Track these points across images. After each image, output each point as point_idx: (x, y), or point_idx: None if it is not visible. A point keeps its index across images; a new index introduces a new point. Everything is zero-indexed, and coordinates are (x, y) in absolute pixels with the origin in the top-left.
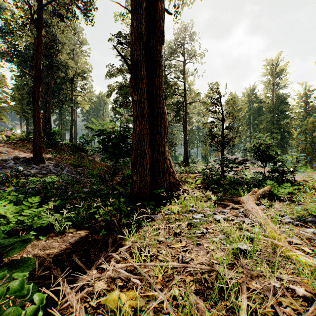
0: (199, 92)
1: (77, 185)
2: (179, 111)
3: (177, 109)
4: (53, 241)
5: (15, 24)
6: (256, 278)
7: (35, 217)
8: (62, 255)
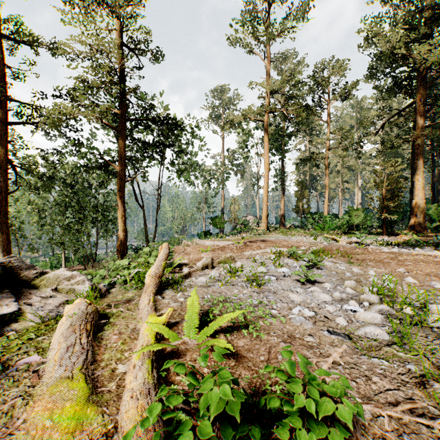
0: None
1: None
2: None
3: None
4: None
5: None
6: None
7: None
8: None
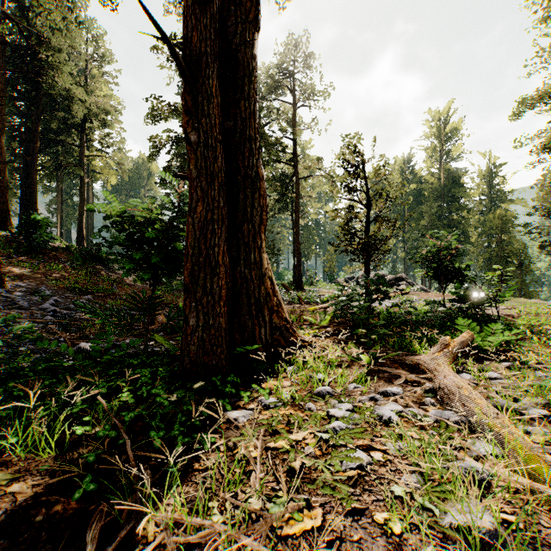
0: (321, 158)
1: (68, 335)
2: (286, 192)
3: (282, 188)
4: None
5: None
6: None
7: None
8: None
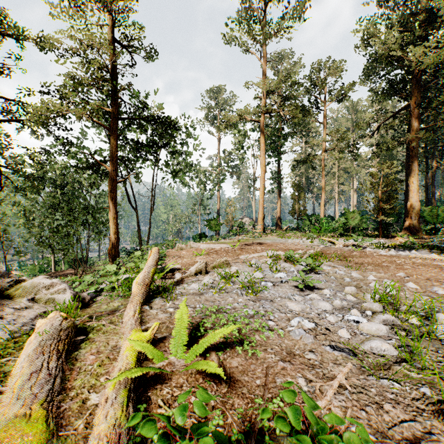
0: None
1: None
2: None
3: None
4: None
5: None
6: None
7: None
8: None
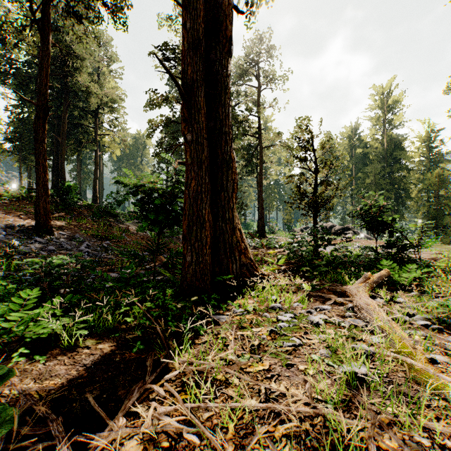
0: (280, 132)
1: (101, 268)
2: (252, 159)
3: (249, 155)
4: (57, 363)
5: (9, 27)
6: (390, 428)
7: (30, 323)
8: (70, 388)
